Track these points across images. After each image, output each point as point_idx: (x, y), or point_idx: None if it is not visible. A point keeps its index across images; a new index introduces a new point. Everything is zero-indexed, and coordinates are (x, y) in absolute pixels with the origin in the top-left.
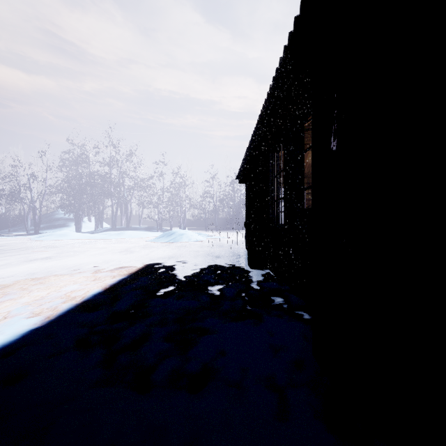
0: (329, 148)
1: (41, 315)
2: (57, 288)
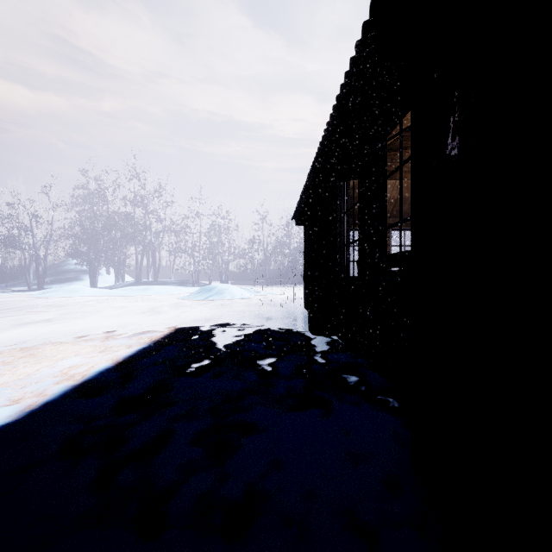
0: (443, 153)
1: (21, 402)
2: (51, 363)
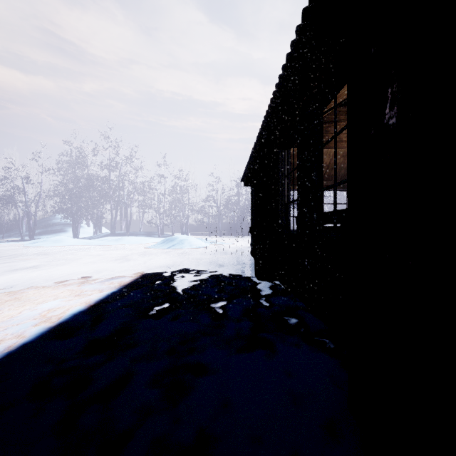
0: (381, 122)
1: (1, 344)
2: (33, 306)
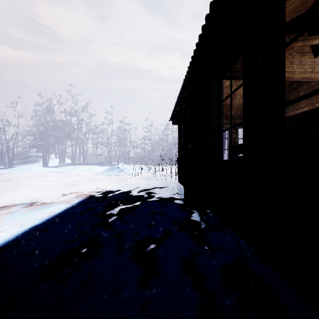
0: None
1: None
2: None
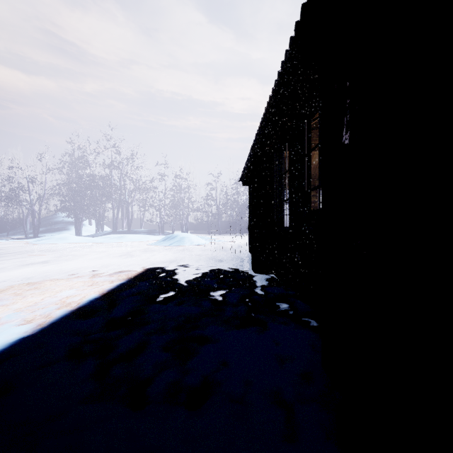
0: (340, 141)
1: (33, 322)
2: (52, 294)
